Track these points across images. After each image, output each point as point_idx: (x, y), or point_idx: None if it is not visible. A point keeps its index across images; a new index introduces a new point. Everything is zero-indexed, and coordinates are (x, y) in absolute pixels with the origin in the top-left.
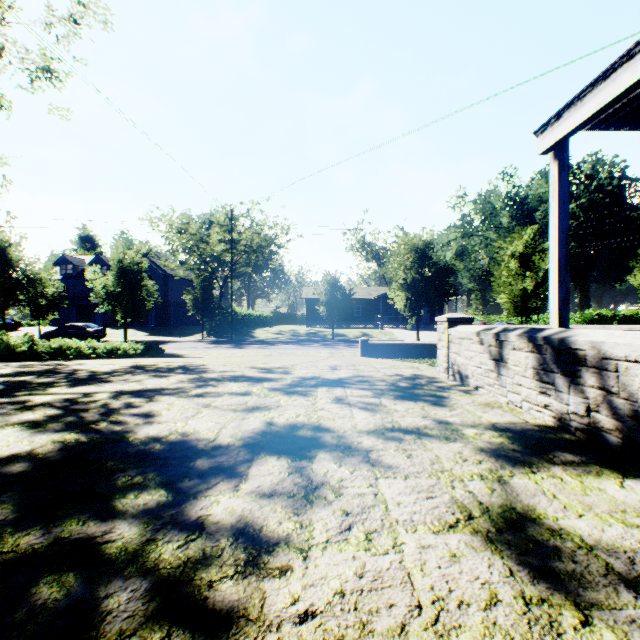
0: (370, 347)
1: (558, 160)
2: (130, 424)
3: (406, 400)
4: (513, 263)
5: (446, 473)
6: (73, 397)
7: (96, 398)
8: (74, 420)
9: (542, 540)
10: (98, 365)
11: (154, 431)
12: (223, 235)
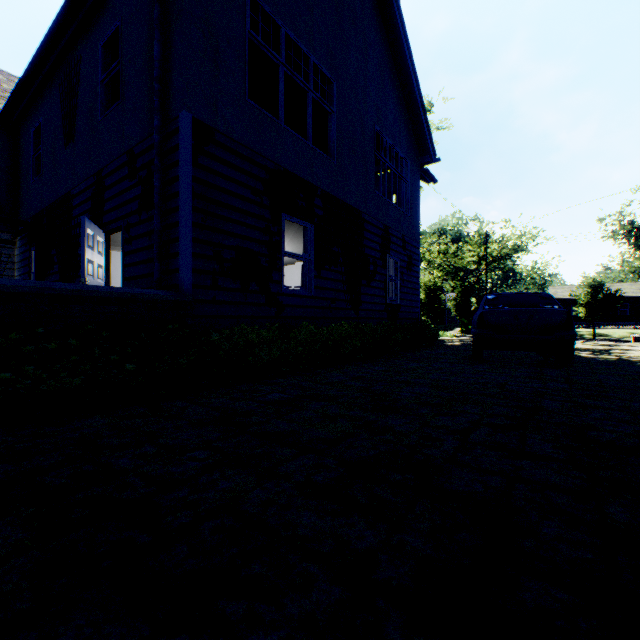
0: None
1: None
2: None
3: None
4: None
5: None
6: None
7: None
8: None
9: None
10: None
11: None
12: (476, 251)
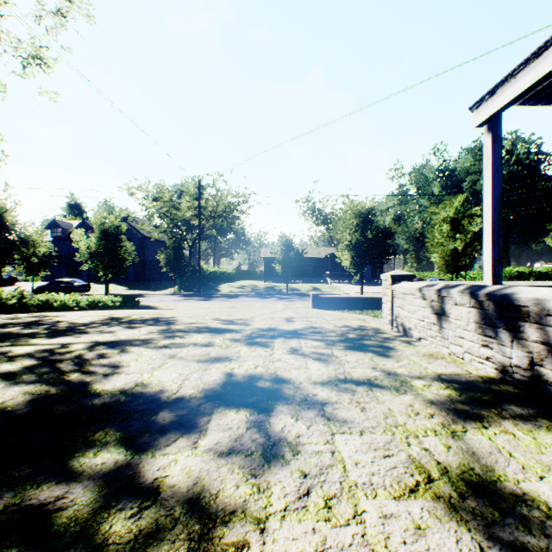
0: (320, 300)
1: (491, 133)
2: (99, 375)
3: (356, 351)
4: (445, 226)
5: (400, 428)
6: (51, 348)
7: (72, 349)
8: (48, 371)
9: (507, 508)
10: (78, 317)
11: (121, 382)
12: (192, 202)
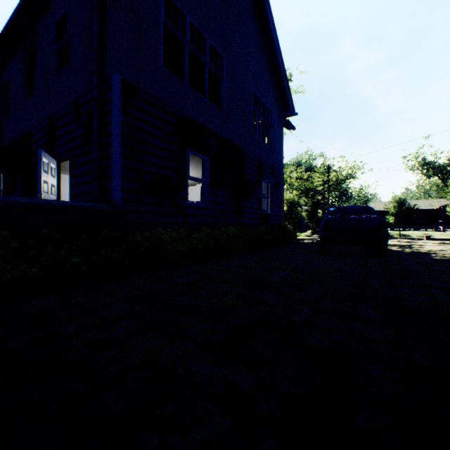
0: (431, 240)
1: None
2: None
3: (444, 244)
4: None
5: (447, 247)
6: None
7: None
8: None
9: None
10: None
11: None
12: (322, 178)
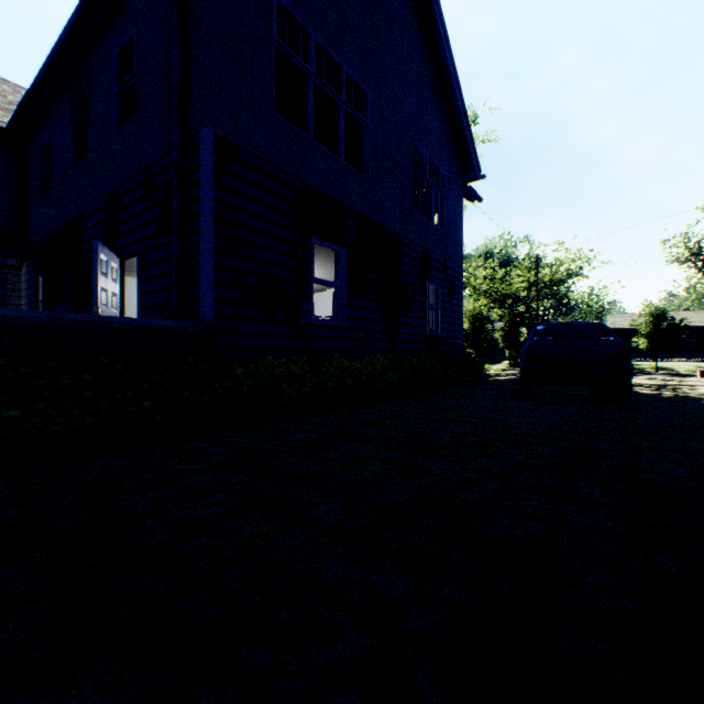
0: None
1: None
2: None
3: None
4: None
5: None
6: None
7: None
8: None
9: None
10: None
11: None
12: (526, 277)
